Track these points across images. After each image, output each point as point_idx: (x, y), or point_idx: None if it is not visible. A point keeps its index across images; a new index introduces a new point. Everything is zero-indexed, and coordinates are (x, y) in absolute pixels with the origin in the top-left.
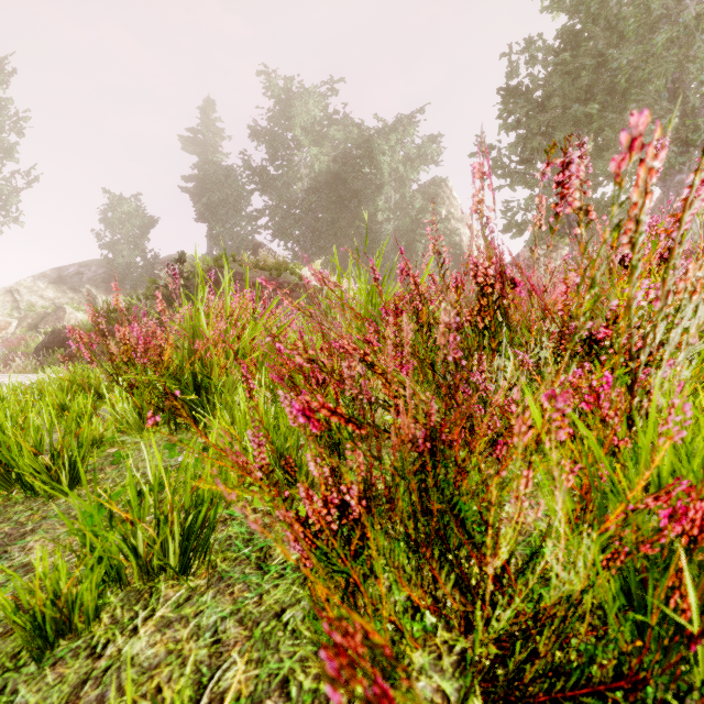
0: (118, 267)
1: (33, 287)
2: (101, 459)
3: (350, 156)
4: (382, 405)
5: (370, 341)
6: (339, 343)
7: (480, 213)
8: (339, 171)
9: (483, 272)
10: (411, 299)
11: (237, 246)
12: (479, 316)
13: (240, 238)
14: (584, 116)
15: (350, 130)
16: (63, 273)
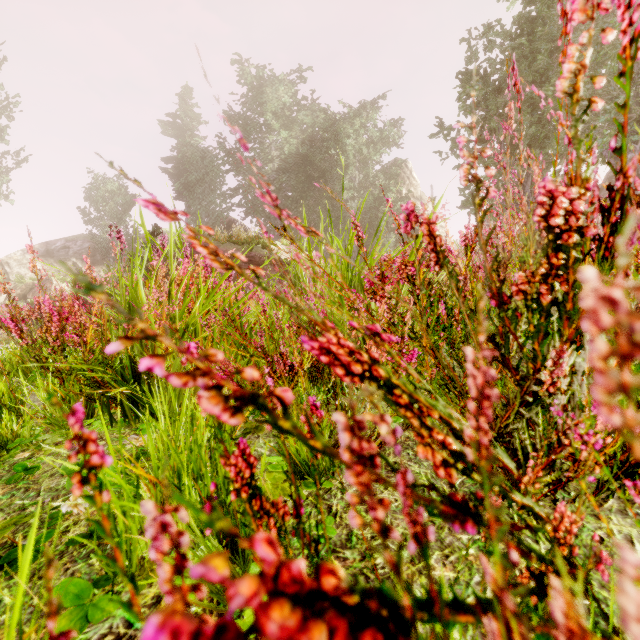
0: (102, 242)
1: (22, 260)
2: (3, 470)
3: (317, 139)
4: (428, 501)
5: (375, 331)
6: (318, 341)
7: (574, 95)
8: (307, 152)
9: (564, 207)
10: (422, 259)
11: (212, 223)
12: (543, 283)
13: (215, 215)
14: (539, 98)
15: (317, 115)
16: (50, 247)
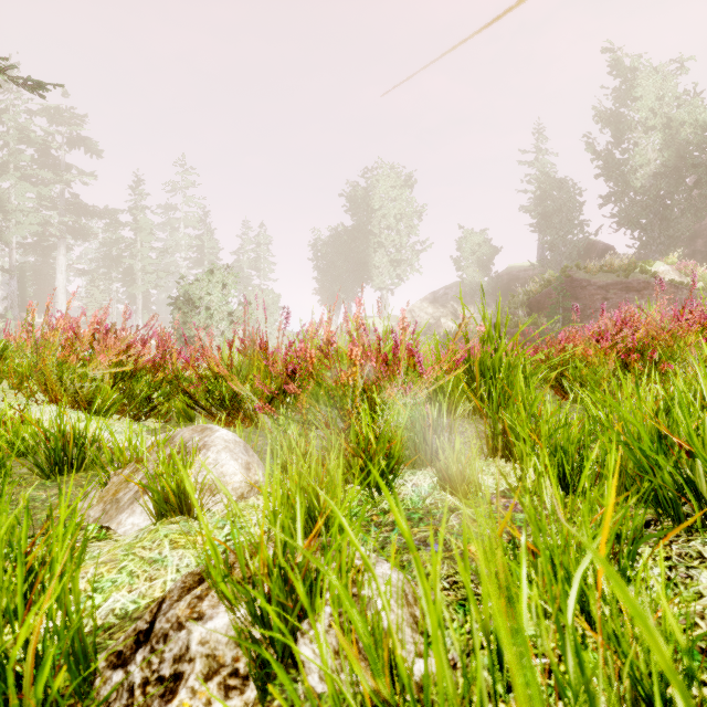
0: (470, 286)
1: (421, 307)
2: None
3: None
4: None
5: None
6: None
7: None
8: (703, 139)
9: None
10: None
11: (570, 251)
12: None
13: (573, 242)
14: None
15: None
16: (436, 295)
